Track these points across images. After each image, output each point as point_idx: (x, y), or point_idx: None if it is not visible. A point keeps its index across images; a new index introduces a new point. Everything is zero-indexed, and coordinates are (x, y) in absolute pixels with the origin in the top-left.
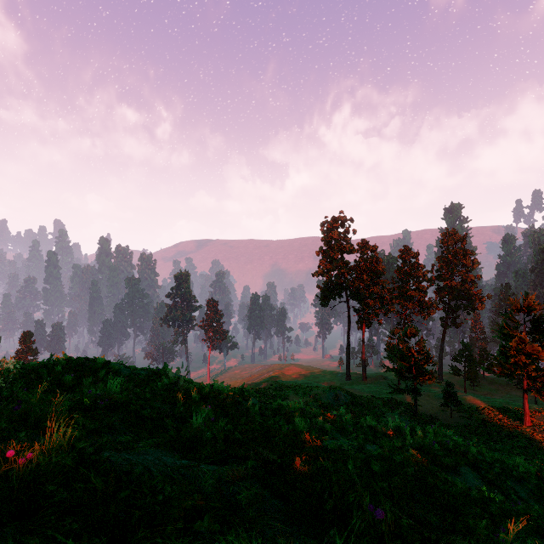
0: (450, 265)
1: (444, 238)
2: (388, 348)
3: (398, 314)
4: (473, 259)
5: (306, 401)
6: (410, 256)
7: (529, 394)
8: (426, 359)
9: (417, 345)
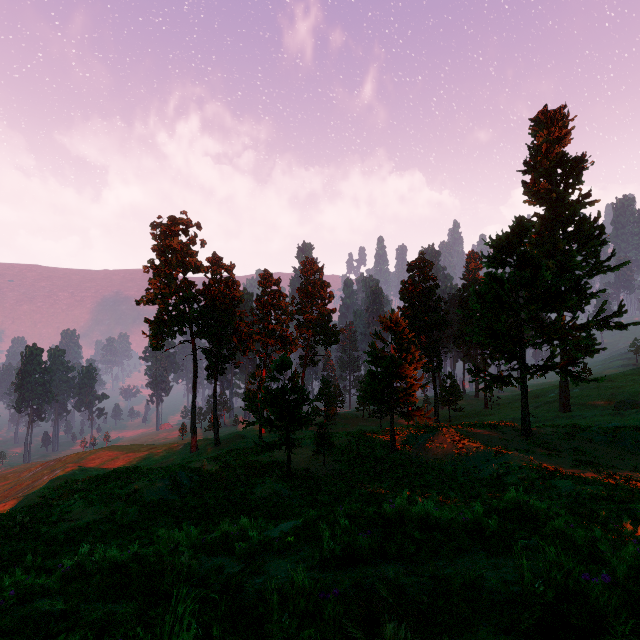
0: (310, 297)
1: (304, 267)
2: (248, 397)
3: (258, 353)
4: (330, 292)
5: (110, 512)
6: (271, 283)
7: (373, 422)
8: (302, 398)
9: (291, 381)
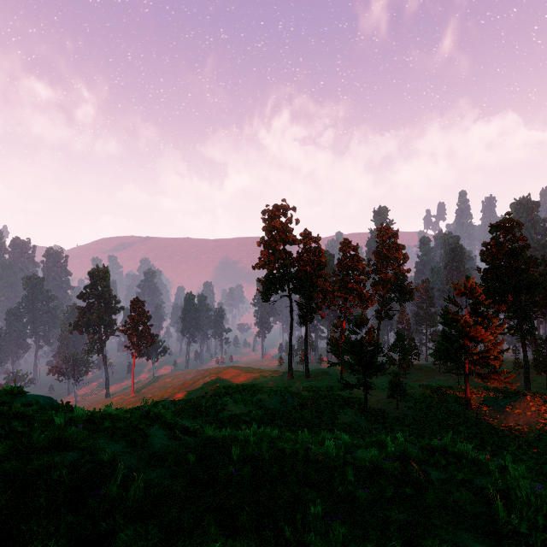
0: (385, 259)
1: (379, 233)
2: (331, 342)
3: (339, 307)
4: (404, 254)
5: (248, 410)
6: (350, 249)
7: (450, 377)
8: (377, 350)
9: (367, 335)
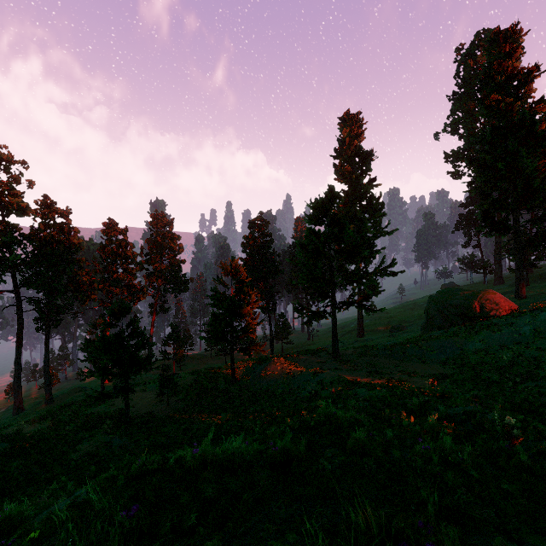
0: (160, 248)
1: (153, 219)
2: (87, 347)
3: (101, 302)
4: (180, 244)
5: None
6: (117, 232)
7: (220, 360)
8: (141, 342)
9: (130, 326)
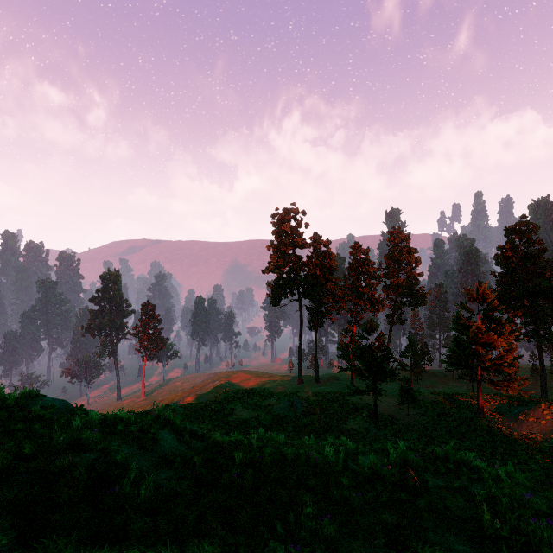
0: (397, 263)
1: (391, 236)
2: (341, 347)
3: (349, 311)
4: (417, 257)
5: (257, 415)
6: (361, 252)
7: (464, 384)
8: (386, 356)
9: (377, 341)
